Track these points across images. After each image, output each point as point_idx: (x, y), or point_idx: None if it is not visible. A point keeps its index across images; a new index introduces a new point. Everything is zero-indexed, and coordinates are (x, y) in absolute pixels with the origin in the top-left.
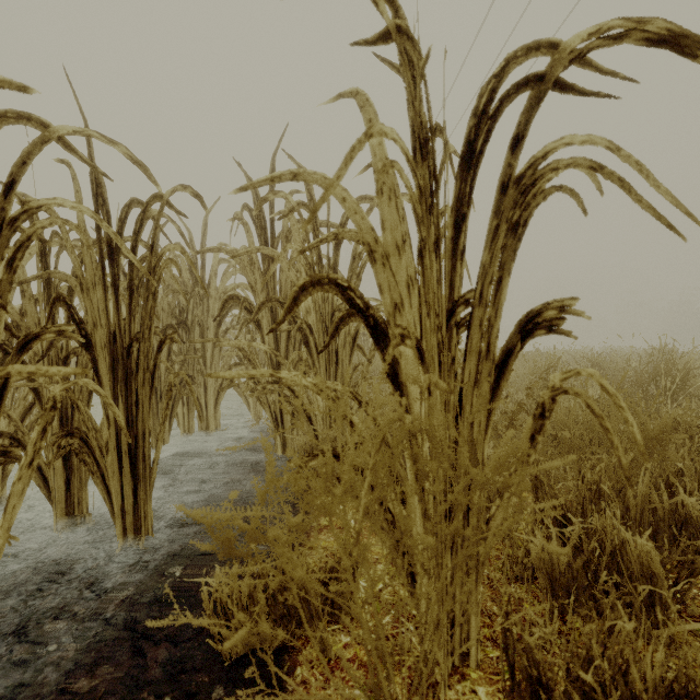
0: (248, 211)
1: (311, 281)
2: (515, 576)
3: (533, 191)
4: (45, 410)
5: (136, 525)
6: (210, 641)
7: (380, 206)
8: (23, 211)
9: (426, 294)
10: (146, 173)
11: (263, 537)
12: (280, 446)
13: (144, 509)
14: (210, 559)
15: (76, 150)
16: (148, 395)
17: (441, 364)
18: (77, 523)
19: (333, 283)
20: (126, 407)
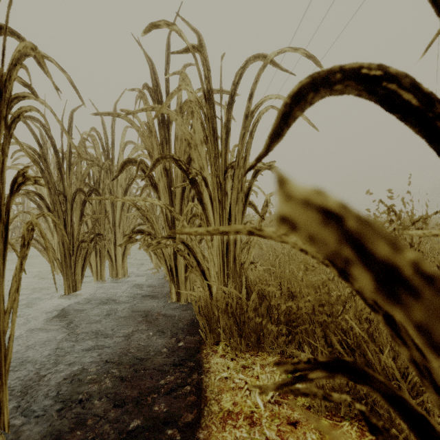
0: (147, 89)
1: None
2: None
3: None
4: None
5: None
6: None
7: None
8: None
9: None
10: None
11: None
12: (175, 294)
13: None
14: None
15: None
16: (1, 252)
17: None
18: None
19: None
20: None
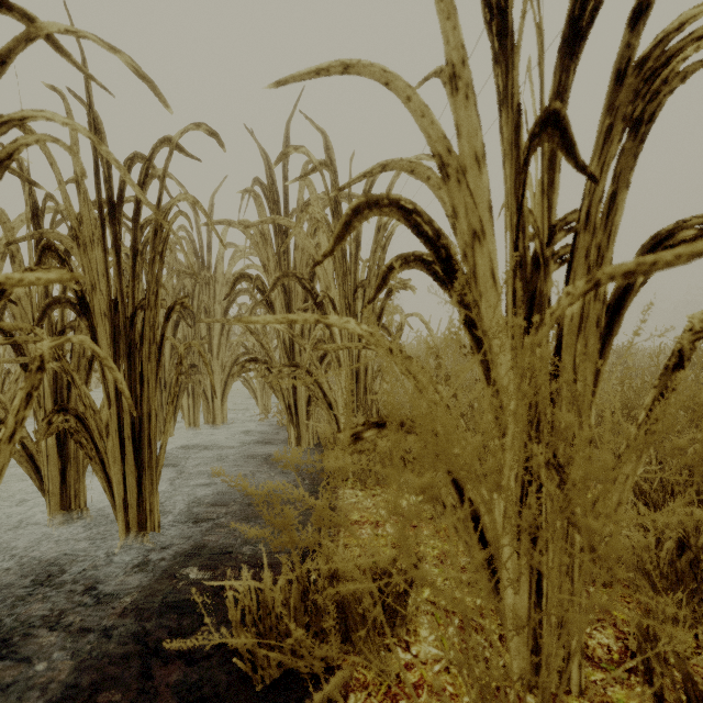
0: (259, 186)
1: (366, 202)
2: (594, 579)
3: (661, 77)
4: (30, 371)
5: (140, 520)
6: (238, 660)
7: (454, 107)
8: (2, 122)
9: (581, 158)
10: (154, 91)
11: (335, 520)
12: (294, 439)
13: (150, 501)
14: (227, 558)
15: (68, 54)
16: (154, 370)
17: (533, 308)
18: (73, 518)
19: (394, 206)
20: (129, 385)
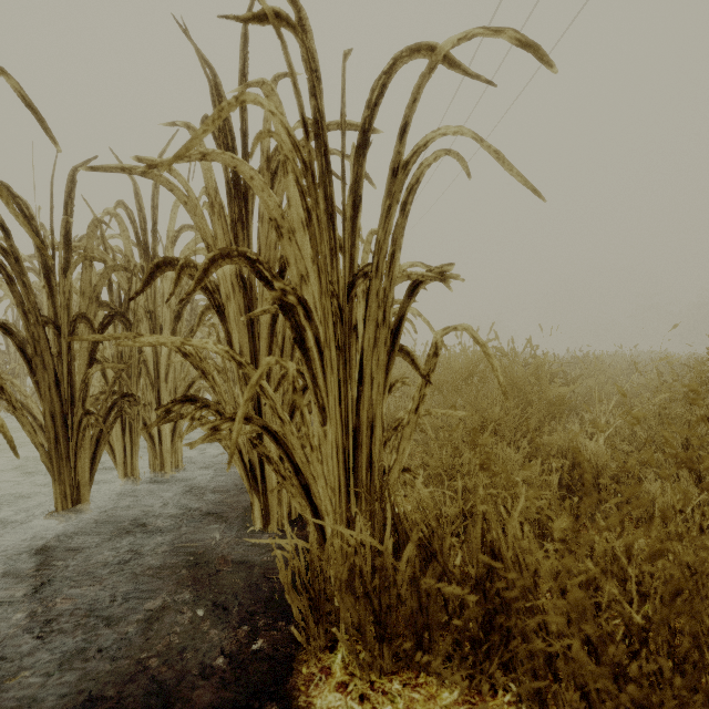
0: None
1: None
2: None
3: None
4: None
5: None
6: None
7: None
8: None
9: None
10: None
11: None
12: (260, 515)
13: None
14: None
15: None
16: None
17: None
18: None
19: None
20: None
